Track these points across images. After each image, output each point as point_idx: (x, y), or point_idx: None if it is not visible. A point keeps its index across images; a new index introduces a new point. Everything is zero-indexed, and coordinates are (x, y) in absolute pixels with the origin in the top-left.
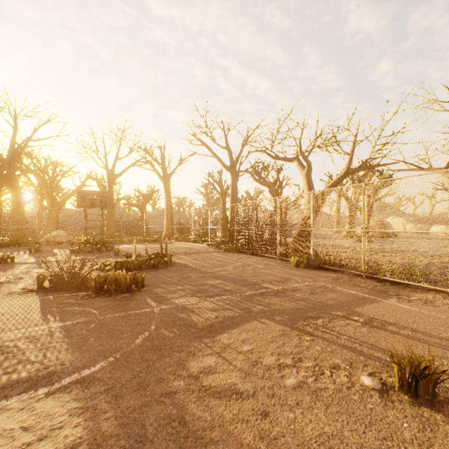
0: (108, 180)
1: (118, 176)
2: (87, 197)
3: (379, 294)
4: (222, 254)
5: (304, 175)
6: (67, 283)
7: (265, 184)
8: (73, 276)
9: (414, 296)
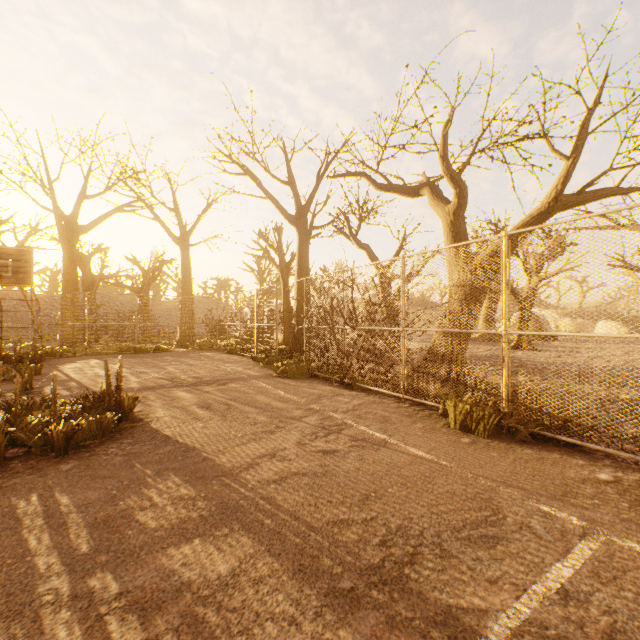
0: (60, 235)
1: (85, 229)
2: None
3: None
4: (276, 384)
5: (448, 217)
6: None
7: (361, 245)
8: None
9: None
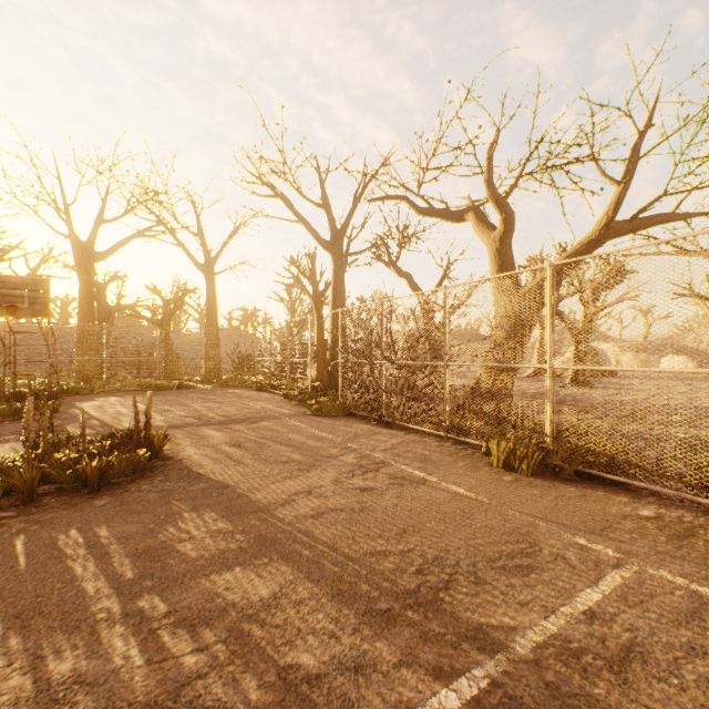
0: (76, 262)
1: (102, 256)
2: None
3: None
4: (311, 422)
5: (493, 244)
6: None
7: (401, 274)
8: None
9: None
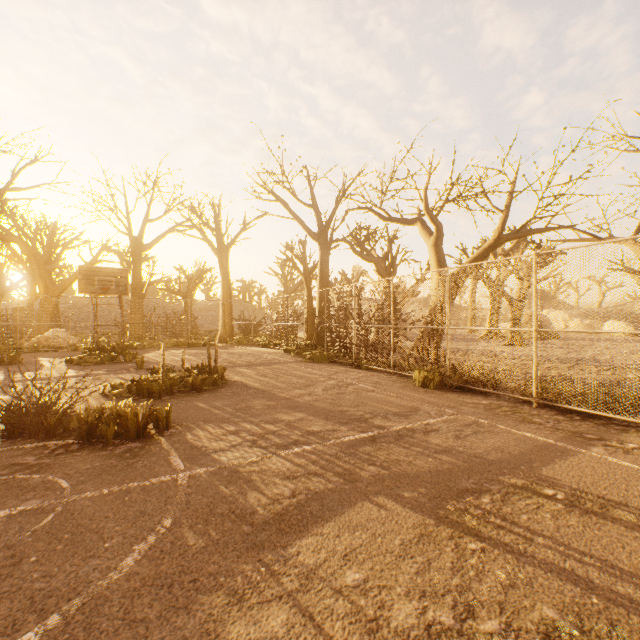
0: (132, 253)
1: (148, 247)
2: (95, 277)
3: (571, 438)
4: (306, 366)
5: (431, 245)
6: (30, 423)
7: (371, 260)
8: (40, 411)
9: (631, 441)
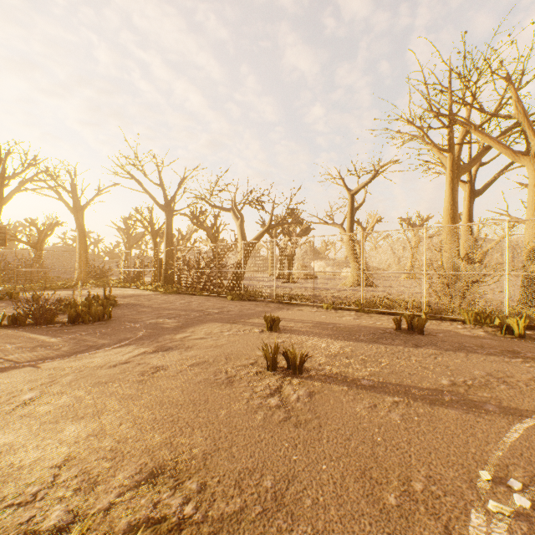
0: None
1: (5, 203)
2: None
3: (279, 309)
4: (163, 295)
5: (238, 225)
6: (38, 317)
7: (203, 228)
8: (44, 311)
9: (296, 308)
